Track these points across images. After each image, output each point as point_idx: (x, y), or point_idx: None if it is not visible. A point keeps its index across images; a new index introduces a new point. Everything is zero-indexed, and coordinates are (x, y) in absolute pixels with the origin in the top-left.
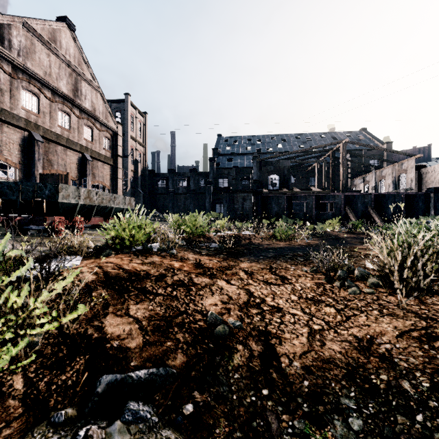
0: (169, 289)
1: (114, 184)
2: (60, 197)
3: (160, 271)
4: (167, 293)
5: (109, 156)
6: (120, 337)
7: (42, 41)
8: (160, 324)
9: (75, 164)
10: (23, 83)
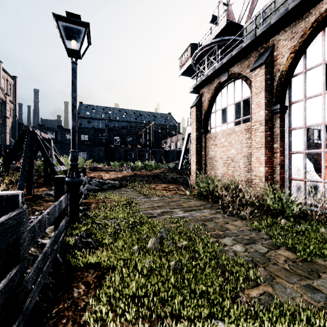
0: None
1: (3, 136)
2: None
3: None
4: None
5: None
6: None
7: None
8: None
9: None
10: None
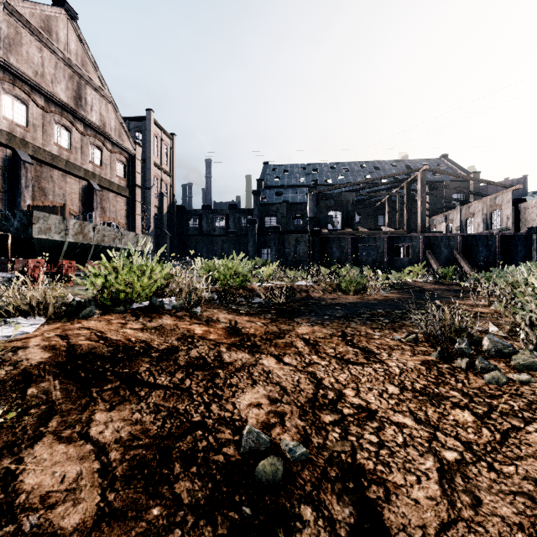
0: (179, 374)
1: (131, 221)
2: (35, 230)
3: (170, 342)
4: (173, 384)
5: (124, 186)
6: (47, 499)
7: (32, 30)
8: (146, 456)
9: (78, 194)
10: (5, 85)
